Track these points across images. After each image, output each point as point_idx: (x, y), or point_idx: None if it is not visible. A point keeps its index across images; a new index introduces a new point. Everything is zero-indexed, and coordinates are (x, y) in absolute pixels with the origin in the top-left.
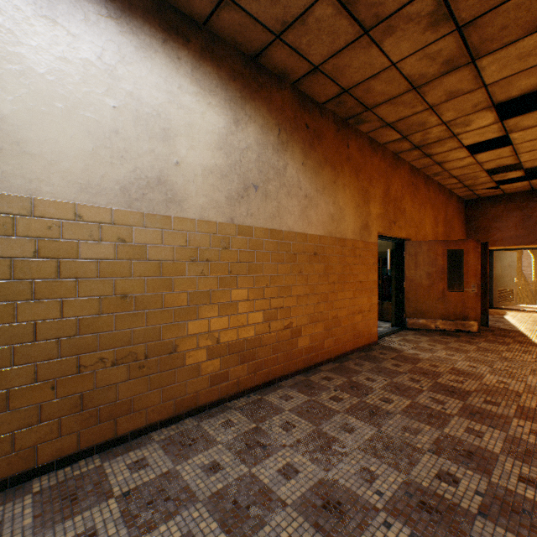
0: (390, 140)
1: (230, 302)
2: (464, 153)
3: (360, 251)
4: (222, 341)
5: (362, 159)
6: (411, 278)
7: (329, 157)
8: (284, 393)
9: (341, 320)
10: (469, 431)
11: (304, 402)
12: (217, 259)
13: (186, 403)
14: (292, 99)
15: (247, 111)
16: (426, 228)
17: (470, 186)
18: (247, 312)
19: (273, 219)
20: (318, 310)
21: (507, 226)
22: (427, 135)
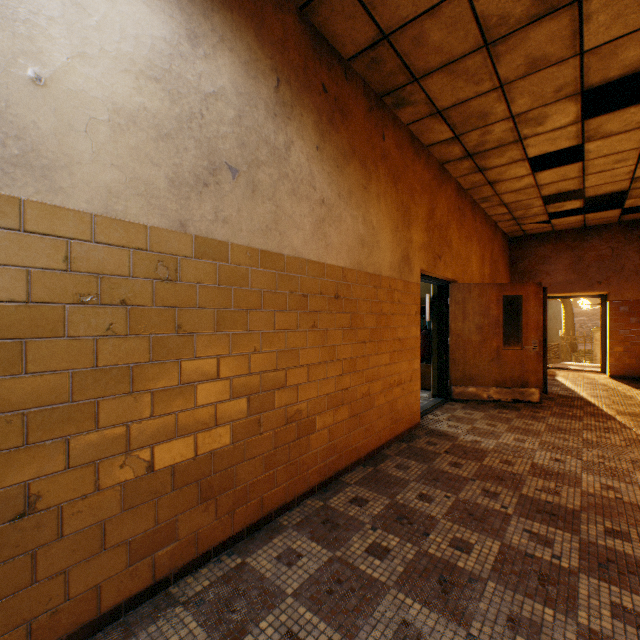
0: (438, 140)
1: (178, 386)
2: (525, 169)
3: (399, 294)
4: (161, 465)
5: (402, 162)
6: (458, 333)
7: (357, 147)
8: (286, 544)
9: (375, 397)
10: (619, 615)
11: (323, 566)
12: (149, 301)
13: (65, 618)
14: (300, 35)
15: (217, 25)
16: (473, 268)
17: (519, 219)
18: (215, 402)
19: (266, 233)
20: (341, 385)
21: (556, 269)
22: (486, 136)
